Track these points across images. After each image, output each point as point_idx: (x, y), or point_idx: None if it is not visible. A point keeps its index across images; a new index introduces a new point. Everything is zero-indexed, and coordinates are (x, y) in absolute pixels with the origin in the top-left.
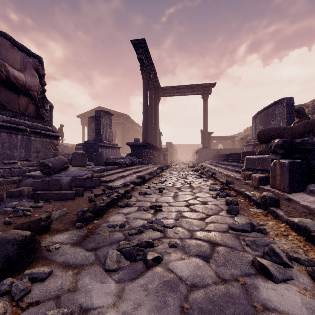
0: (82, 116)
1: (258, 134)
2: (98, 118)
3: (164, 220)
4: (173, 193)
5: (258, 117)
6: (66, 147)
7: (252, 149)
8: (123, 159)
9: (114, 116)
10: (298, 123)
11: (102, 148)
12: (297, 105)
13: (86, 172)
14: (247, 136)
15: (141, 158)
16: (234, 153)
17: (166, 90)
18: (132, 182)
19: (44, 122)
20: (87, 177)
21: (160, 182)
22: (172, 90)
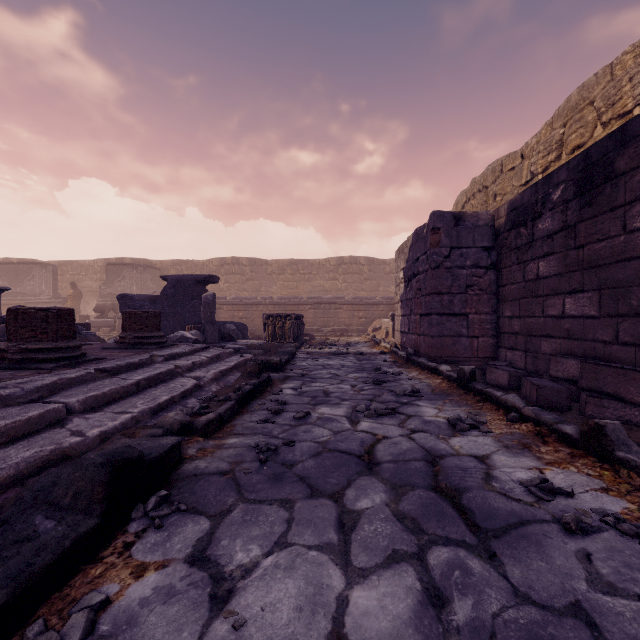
0: None
1: (96, 308)
2: None
3: None
4: None
5: None
6: None
7: None
8: None
9: None
10: (109, 303)
11: None
12: (28, 260)
13: None
14: None
15: None
16: None
17: None
18: None
19: None
20: None
21: None
22: None
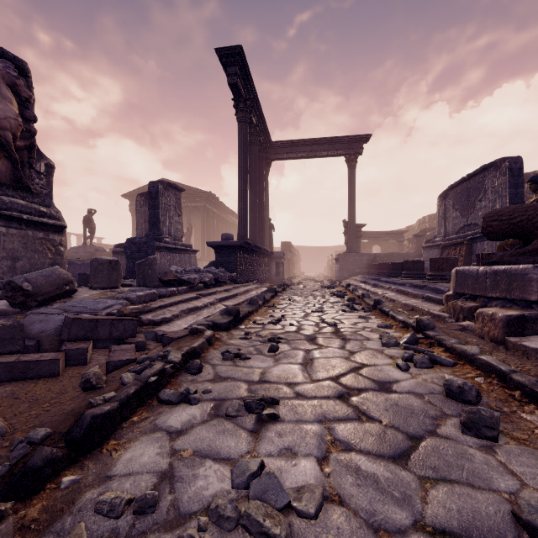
0: (131, 196)
1: (485, 220)
2: (154, 195)
3: (286, 464)
4: (302, 353)
5: (450, 195)
6: (99, 250)
7: (440, 255)
8: (198, 272)
9: (189, 197)
10: None
11: (160, 253)
12: None
13: (111, 302)
14: (426, 231)
15: (235, 270)
16: (411, 261)
17: (281, 147)
18: (211, 325)
19: (32, 198)
20: (109, 314)
21: (272, 323)
22: (292, 148)
